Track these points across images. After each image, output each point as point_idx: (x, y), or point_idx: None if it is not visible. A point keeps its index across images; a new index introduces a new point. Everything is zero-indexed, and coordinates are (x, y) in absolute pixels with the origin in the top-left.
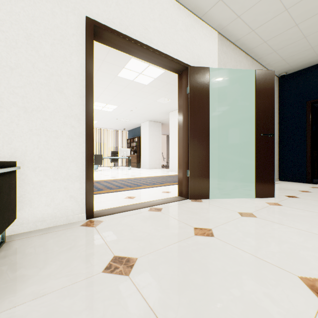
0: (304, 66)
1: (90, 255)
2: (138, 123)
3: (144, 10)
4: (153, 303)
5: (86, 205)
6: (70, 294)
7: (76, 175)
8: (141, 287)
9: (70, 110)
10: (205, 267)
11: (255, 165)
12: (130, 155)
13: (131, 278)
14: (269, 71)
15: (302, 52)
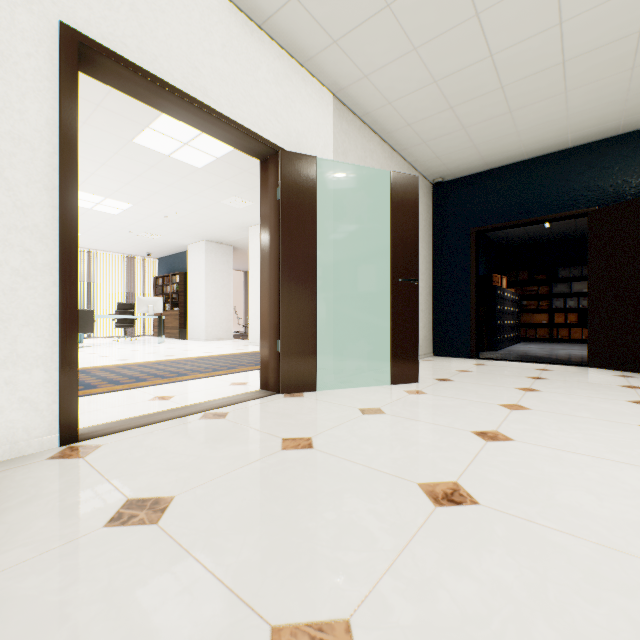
0: (467, 172)
1: (76, 505)
2: (182, 244)
3: (193, 31)
4: (201, 551)
5: (60, 416)
6: (38, 570)
7: (35, 354)
8: (180, 535)
9: (22, 215)
10: (292, 491)
11: (391, 331)
12: (163, 312)
13: (162, 527)
14: (411, 176)
15: (463, 151)
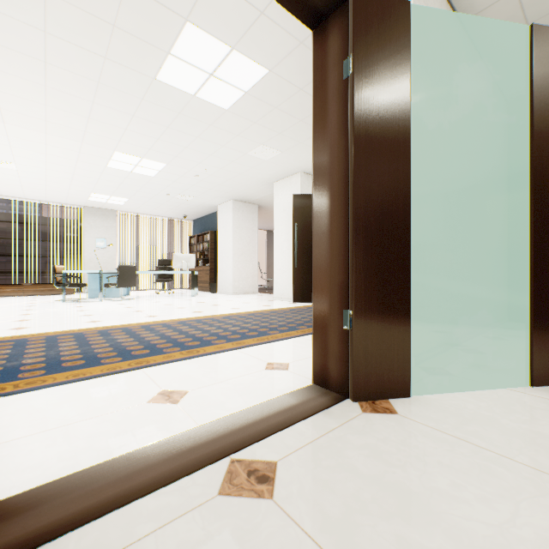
0: None
1: None
2: (212, 205)
3: None
4: None
5: None
6: None
7: None
8: None
9: None
10: None
11: (532, 295)
12: (197, 268)
13: None
14: None
15: None
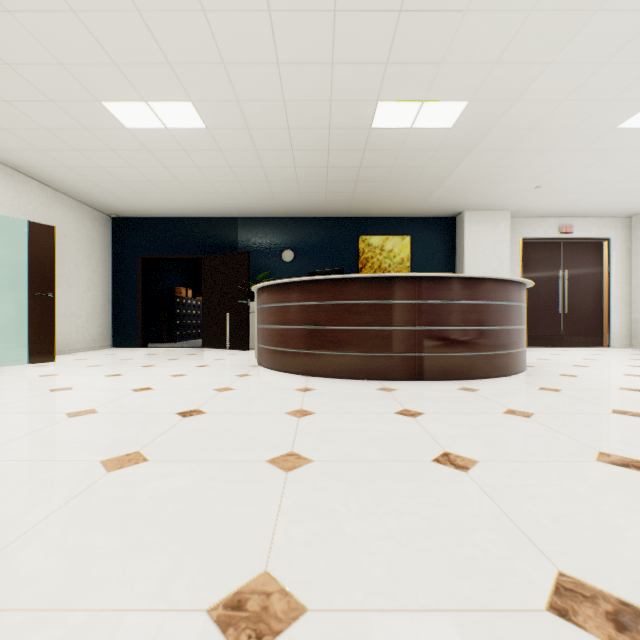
0: (136, 215)
1: None
2: None
3: None
4: None
5: None
6: None
7: None
8: None
9: None
10: None
11: (28, 328)
12: None
13: None
14: (48, 225)
15: (122, 204)
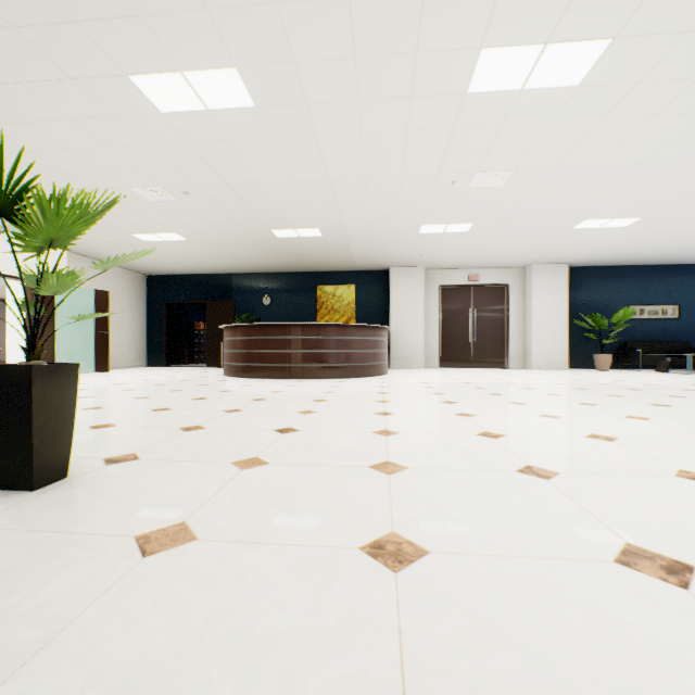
0: (162, 274)
1: None
2: None
3: None
4: None
5: None
6: None
7: None
8: None
9: None
10: None
11: (95, 352)
12: None
13: None
14: (106, 291)
15: (151, 269)
